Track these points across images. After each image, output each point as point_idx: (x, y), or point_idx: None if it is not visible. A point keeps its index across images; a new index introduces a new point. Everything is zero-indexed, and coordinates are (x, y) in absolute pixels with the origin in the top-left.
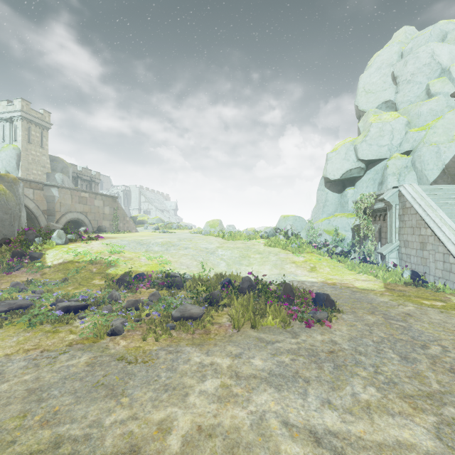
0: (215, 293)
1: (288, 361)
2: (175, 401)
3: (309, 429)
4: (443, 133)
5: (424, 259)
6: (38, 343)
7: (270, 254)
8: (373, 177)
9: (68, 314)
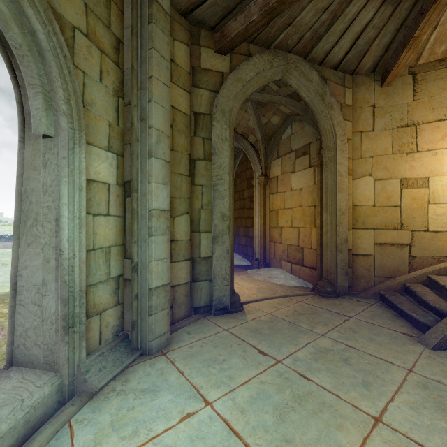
0: None
1: None
2: None
3: None
4: None
5: None
6: None
7: None
8: None
9: None
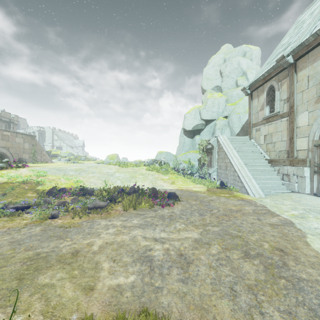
0: (113, 195)
1: (150, 220)
2: (94, 237)
3: (154, 238)
4: (242, 107)
5: (227, 175)
6: (3, 225)
7: (149, 175)
8: (209, 130)
9: (17, 211)
